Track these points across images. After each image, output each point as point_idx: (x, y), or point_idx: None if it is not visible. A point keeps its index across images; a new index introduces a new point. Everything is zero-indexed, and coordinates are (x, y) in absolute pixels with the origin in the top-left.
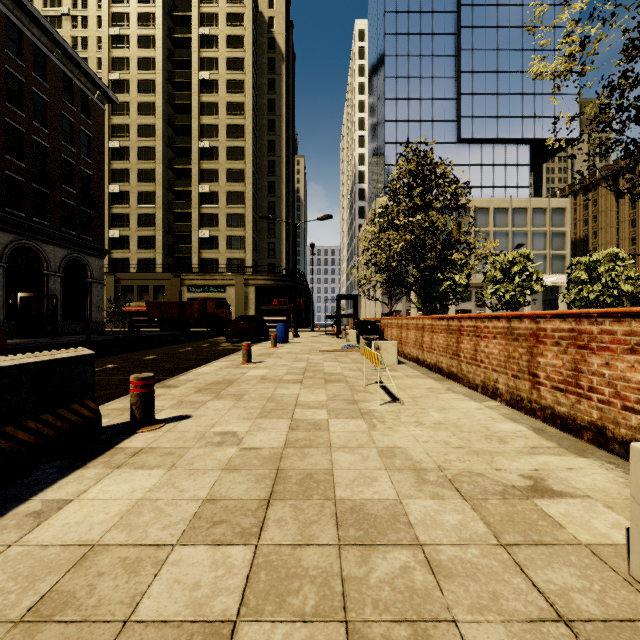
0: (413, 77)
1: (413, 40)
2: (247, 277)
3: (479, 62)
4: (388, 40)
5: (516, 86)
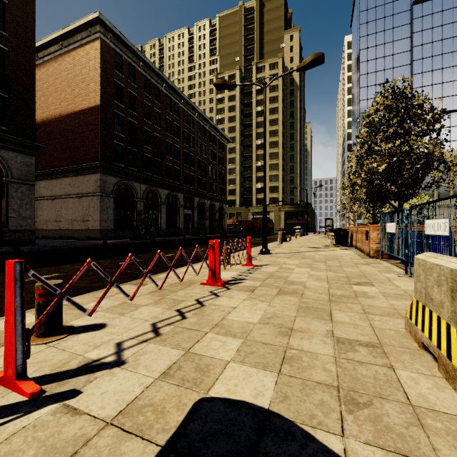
0: (379, 84)
1: (379, 62)
2: (280, 207)
3: (427, 65)
4: (362, 66)
5: None
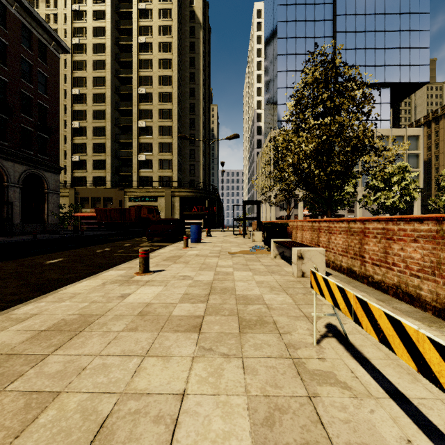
0: (299, 37)
1: (299, 9)
2: (173, 190)
3: (351, 24)
4: (280, 9)
5: (380, 42)
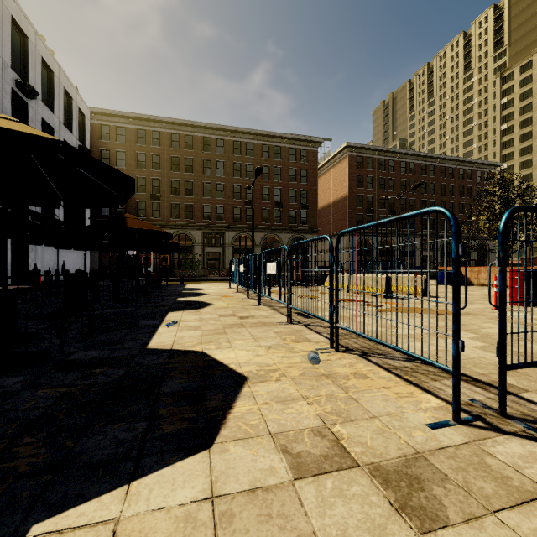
0: None
1: None
2: None
3: None
4: None
5: None
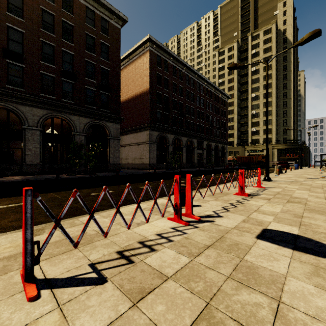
0: None
1: None
2: (273, 145)
3: None
4: None
5: None
